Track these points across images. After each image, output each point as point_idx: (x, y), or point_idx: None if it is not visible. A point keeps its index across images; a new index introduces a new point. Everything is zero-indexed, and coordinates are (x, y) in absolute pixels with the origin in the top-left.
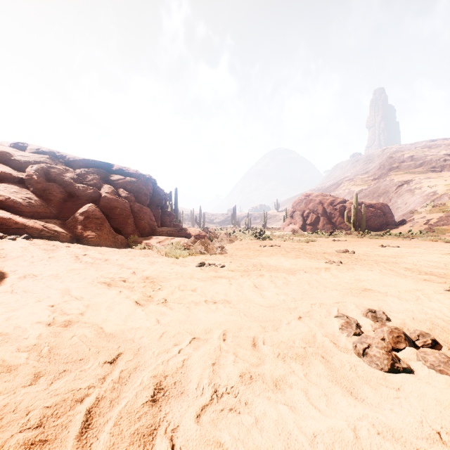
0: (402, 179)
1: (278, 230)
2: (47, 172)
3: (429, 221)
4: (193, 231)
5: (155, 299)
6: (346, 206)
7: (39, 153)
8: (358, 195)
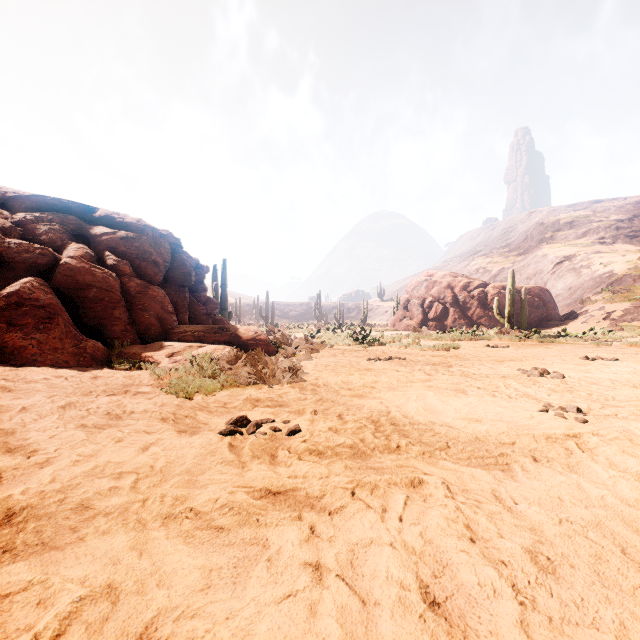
0: (561, 254)
1: (384, 327)
2: None
3: (611, 315)
4: (242, 332)
5: None
6: (489, 291)
7: None
8: (498, 276)
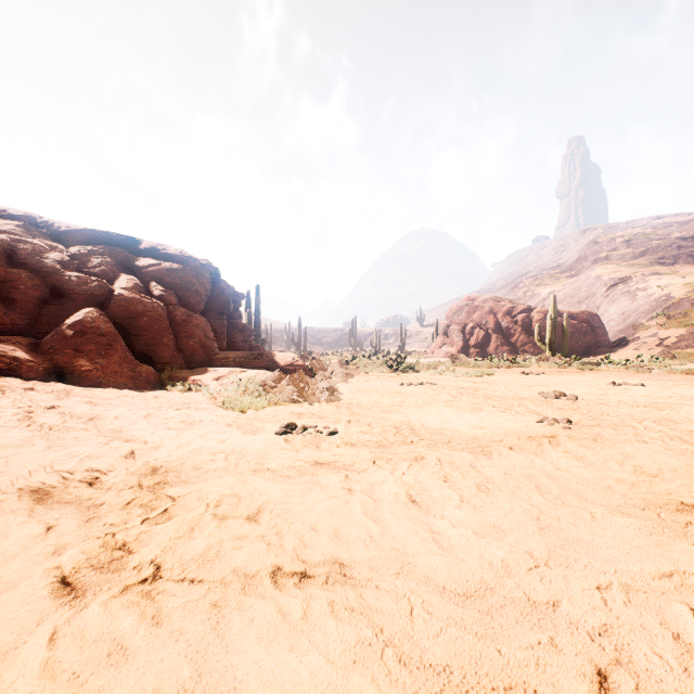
0: (615, 276)
1: (423, 355)
2: (11, 250)
3: (665, 341)
4: (281, 358)
5: (131, 559)
6: (533, 317)
7: (5, 218)
8: (548, 300)
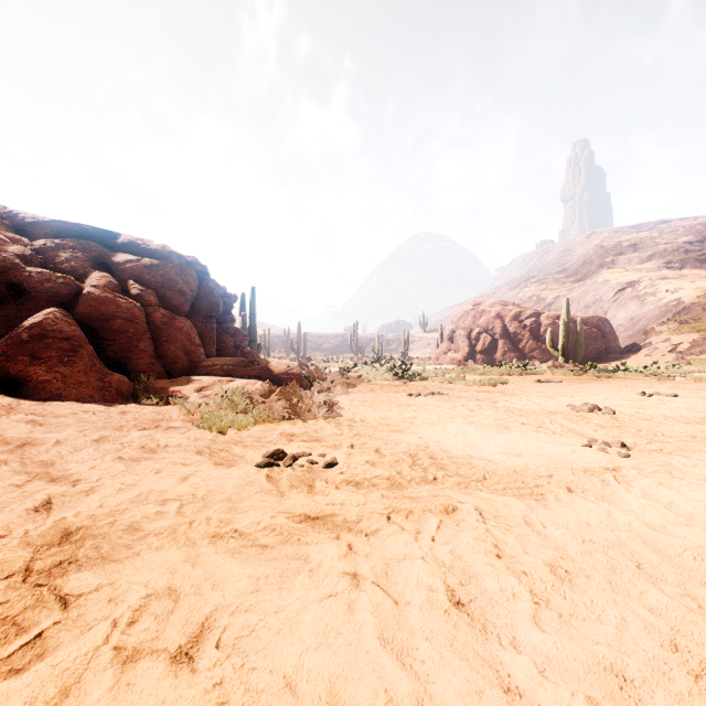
0: (623, 280)
1: (427, 361)
2: None
3: (678, 347)
4: (274, 366)
5: None
6: (542, 322)
7: None
8: (554, 305)
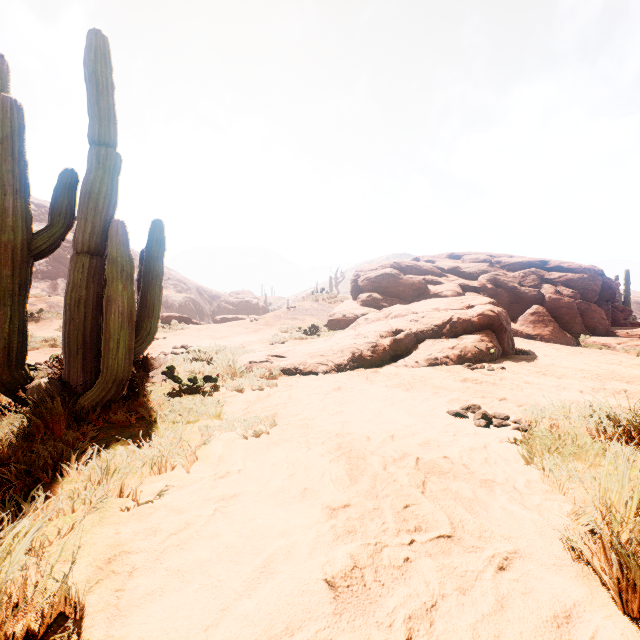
0: None
1: None
2: (494, 280)
3: None
4: None
5: None
6: None
7: (477, 262)
8: None
